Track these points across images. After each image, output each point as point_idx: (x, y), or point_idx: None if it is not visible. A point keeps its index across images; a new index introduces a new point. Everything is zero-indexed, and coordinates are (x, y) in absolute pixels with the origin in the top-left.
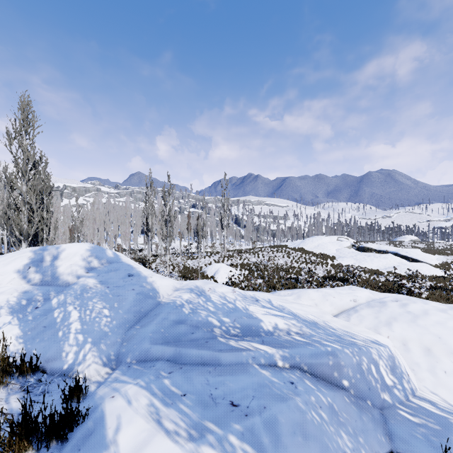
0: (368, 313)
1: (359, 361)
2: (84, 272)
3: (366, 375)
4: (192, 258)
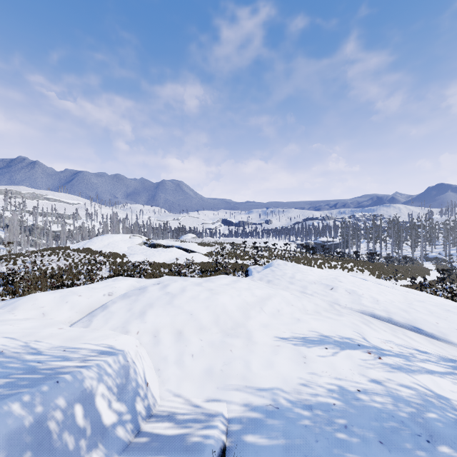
0: (121, 306)
1: (44, 413)
2: None
3: (55, 439)
4: None
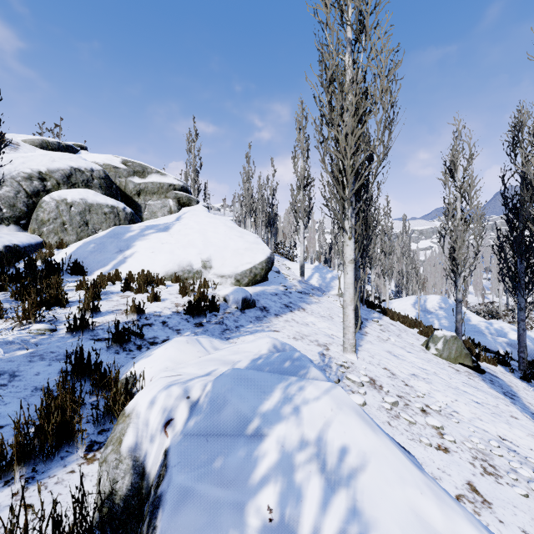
0: None
1: None
2: (438, 308)
3: None
4: None
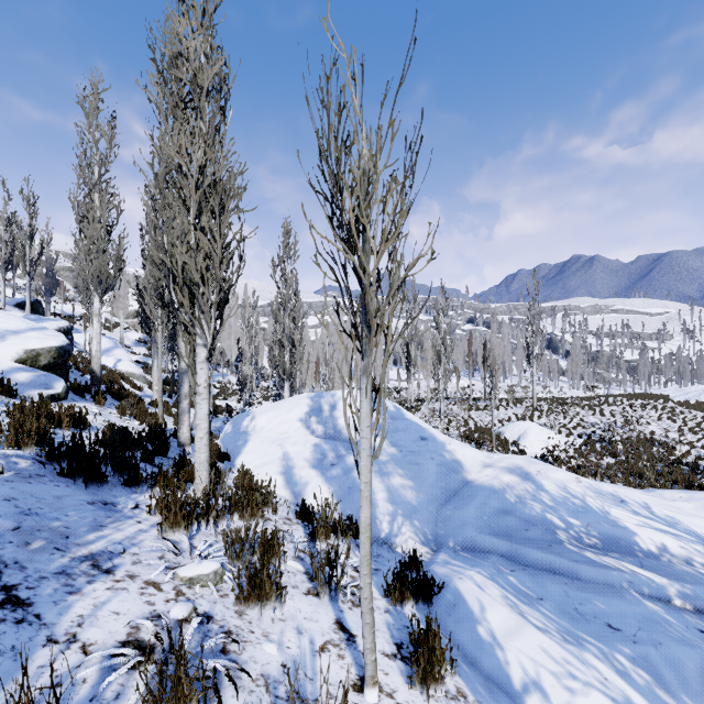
0: None
1: None
2: None
3: None
4: (476, 409)
